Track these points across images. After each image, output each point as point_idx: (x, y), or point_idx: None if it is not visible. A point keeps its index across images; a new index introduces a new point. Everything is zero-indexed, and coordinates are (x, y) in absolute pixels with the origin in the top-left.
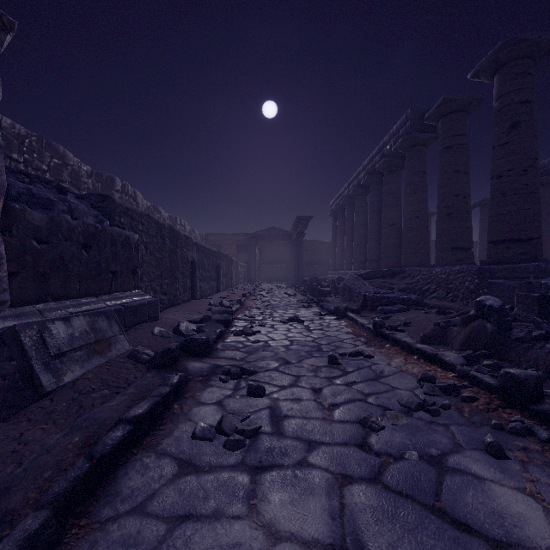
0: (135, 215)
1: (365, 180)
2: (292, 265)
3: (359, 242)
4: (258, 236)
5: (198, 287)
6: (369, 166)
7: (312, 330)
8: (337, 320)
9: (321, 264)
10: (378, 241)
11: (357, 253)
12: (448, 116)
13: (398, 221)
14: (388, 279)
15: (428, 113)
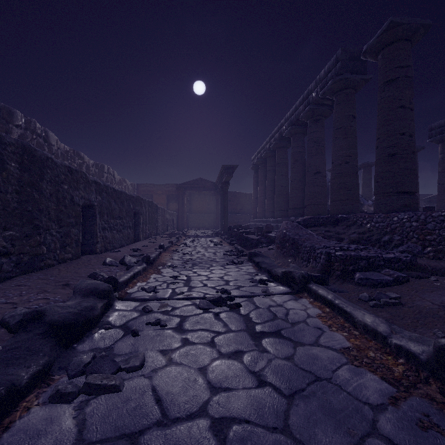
0: None
1: (288, 132)
2: (218, 213)
3: (281, 192)
4: (186, 187)
5: (98, 238)
6: (293, 117)
7: (261, 337)
8: (295, 300)
9: (243, 213)
10: (300, 190)
11: (279, 201)
12: (391, 46)
13: (322, 169)
14: (331, 227)
15: (367, 45)
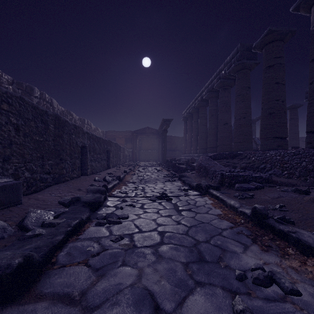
0: None
1: (206, 96)
2: (159, 150)
3: (202, 136)
4: (138, 133)
5: (88, 166)
6: (209, 86)
7: (181, 211)
8: (201, 197)
9: (177, 150)
10: (215, 135)
11: (201, 143)
12: (270, 44)
13: (229, 121)
14: (230, 160)
15: (255, 43)
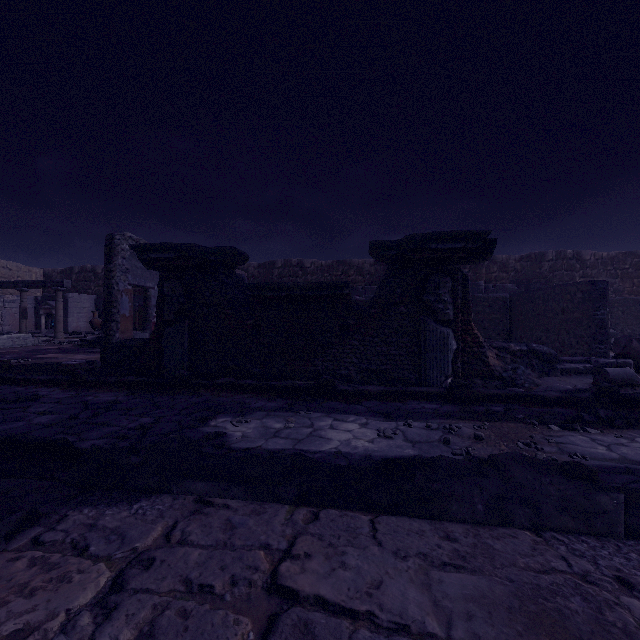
0: (611, 301)
1: None
2: None
3: None
4: None
5: None
6: None
7: None
8: None
9: None
10: None
11: None
12: None
13: None
14: None
15: None
